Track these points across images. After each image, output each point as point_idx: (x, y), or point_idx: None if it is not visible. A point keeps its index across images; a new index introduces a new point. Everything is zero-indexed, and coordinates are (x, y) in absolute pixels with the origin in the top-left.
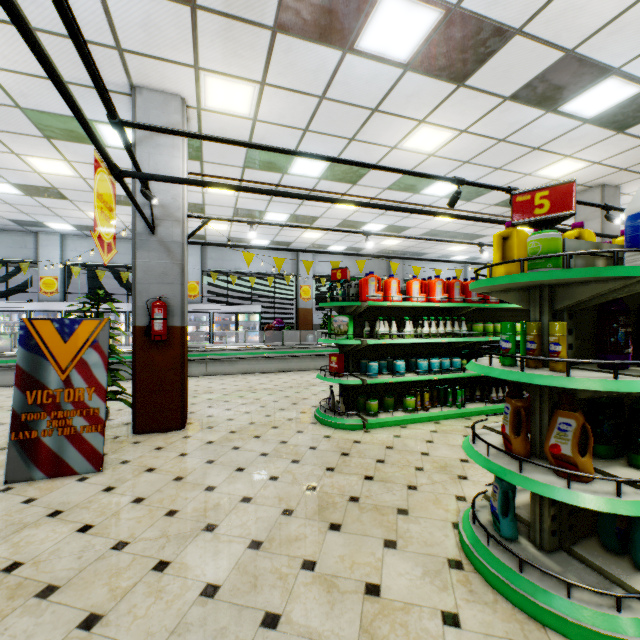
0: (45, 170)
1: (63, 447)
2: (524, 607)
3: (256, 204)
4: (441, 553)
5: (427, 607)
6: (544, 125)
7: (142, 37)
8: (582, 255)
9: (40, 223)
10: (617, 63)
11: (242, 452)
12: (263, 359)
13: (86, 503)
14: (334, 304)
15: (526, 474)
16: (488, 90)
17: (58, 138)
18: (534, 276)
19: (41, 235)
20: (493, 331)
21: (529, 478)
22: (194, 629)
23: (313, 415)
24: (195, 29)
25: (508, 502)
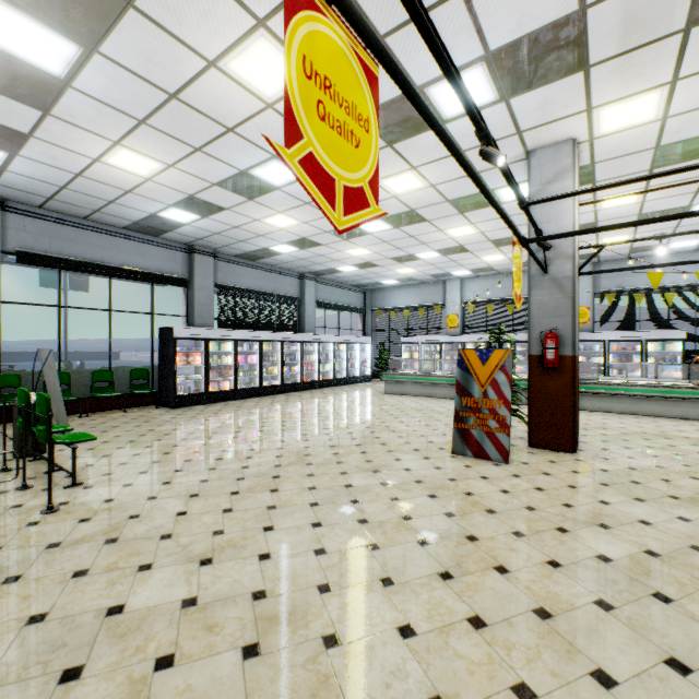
0: (456, 235)
1: (482, 439)
2: None
3: (672, 202)
4: None
5: None
6: None
7: (537, 115)
8: None
9: (447, 273)
10: None
11: (642, 487)
12: (685, 401)
13: (501, 478)
14: None
15: None
16: None
17: (468, 211)
18: None
19: (447, 282)
20: None
21: None
22: (590, 569)
23: None
24: (587, 83)
25: None
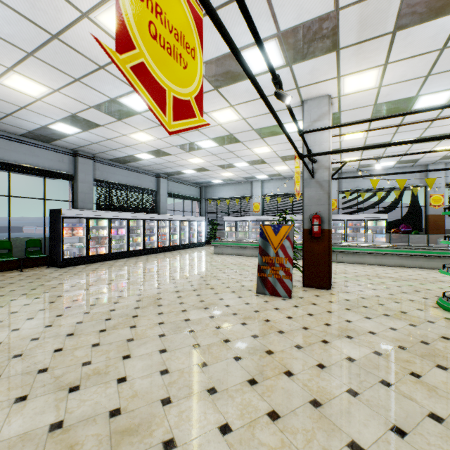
0: (259, 152)
1: (275, 283)
2: None
3: (382, 138)
4: None
5: None
6: None
7: (309, 78)
8: None
9: (253, 177)
10: None
11: (369, 310)
12: (388, 255)
13: (287, 308)
14: None
15: None
16: None
17: (266, 137)
18: None
19: (253, 182)
20: None
21: None
22: (343, 367)
23: (435, 302)
24: (338, 60)
25: None
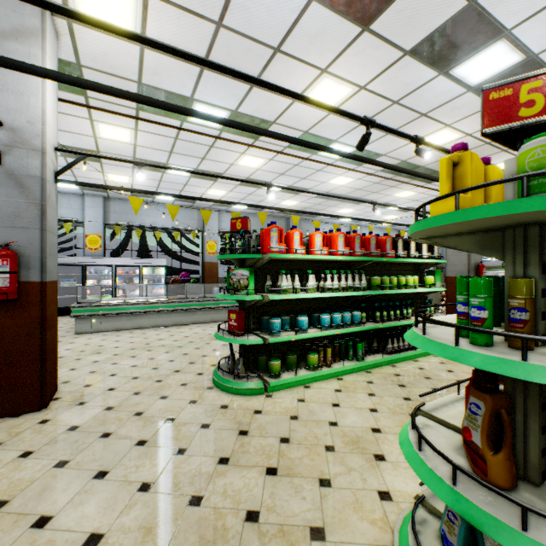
0: None
1: None
2: None
3: (156, 155)
4: None
5: None
6: (434, 89)
7: None
8: None
9: None
10: (510, 23)
11: (112, 442)
12: (165, 313)
13: None
14: (233, 256)
15: (535, 534)
16: (391, 39)
17: None
18: None
19: None
20: (389, 284)
21: None
22: None
23: (211, 377)
24: None
25: (472, 538)
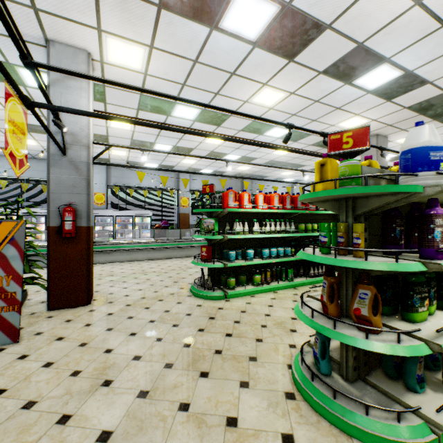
0: None
1: None
2: (337, 424)
3: (148, 137)
4: (280, 388)
5: (271, 431)
6: (343, 93)
7: (54, 0)
8: (372, 177)
9: None
10: (388, 54)
11: (135, 320)
12: (153, 250)
13: (2, 370)
14: (204, 210)
15: (338, 330)
16: (309, 66)
17: None
18: (344, 191)
19: None
20: (311, 229)
21: (340, 333)
22: None
23: (189, 290)
24: None
25: (325, 349)
